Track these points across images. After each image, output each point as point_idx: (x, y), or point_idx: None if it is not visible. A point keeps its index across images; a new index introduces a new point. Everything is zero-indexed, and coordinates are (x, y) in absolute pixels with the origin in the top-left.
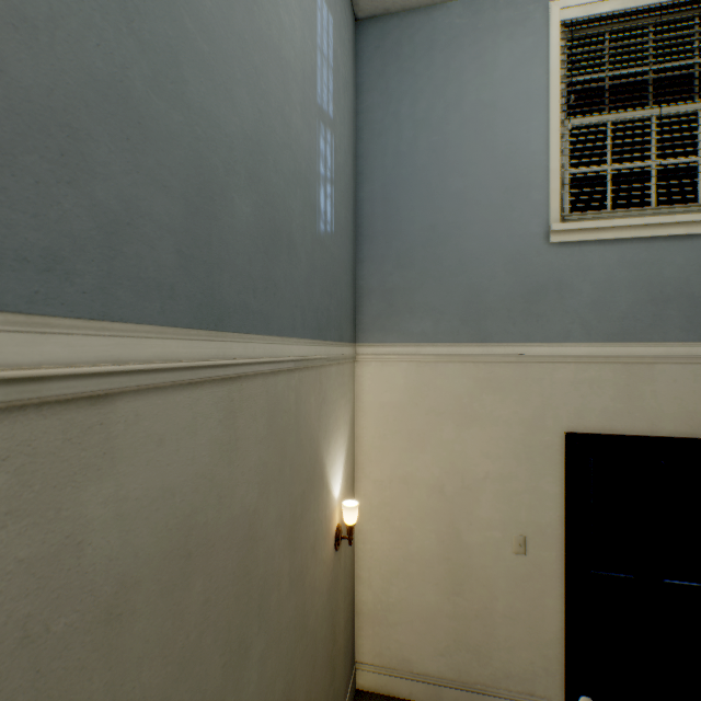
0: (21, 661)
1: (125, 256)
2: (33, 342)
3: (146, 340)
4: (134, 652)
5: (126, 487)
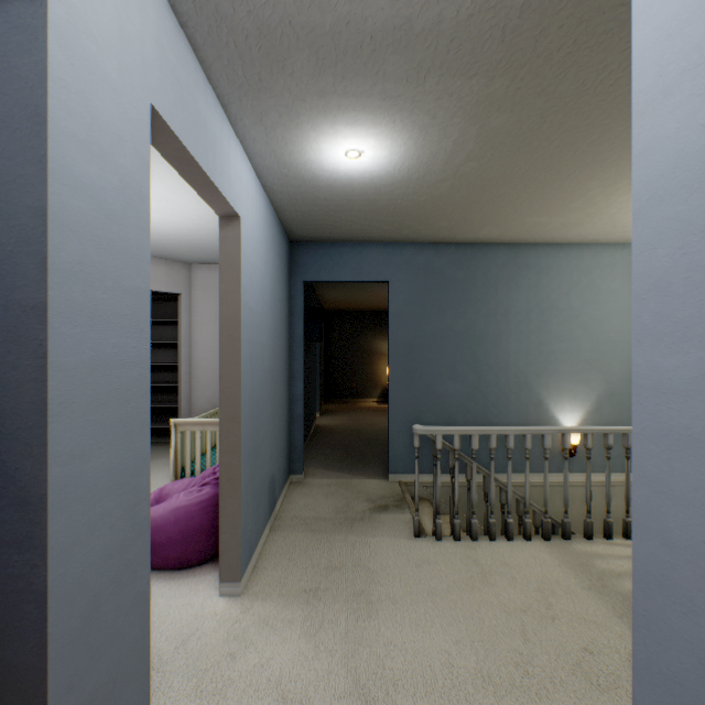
0: (601, 517)
1: (616, 461)
2: (602, 476)
3: (621, 475)
4: (618, 530)
5: (617, 501)
